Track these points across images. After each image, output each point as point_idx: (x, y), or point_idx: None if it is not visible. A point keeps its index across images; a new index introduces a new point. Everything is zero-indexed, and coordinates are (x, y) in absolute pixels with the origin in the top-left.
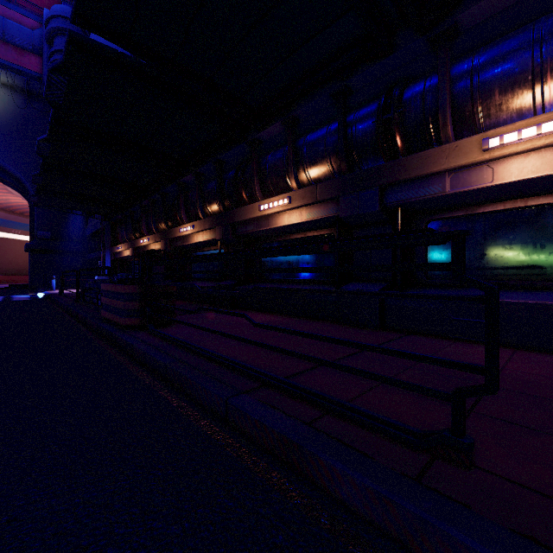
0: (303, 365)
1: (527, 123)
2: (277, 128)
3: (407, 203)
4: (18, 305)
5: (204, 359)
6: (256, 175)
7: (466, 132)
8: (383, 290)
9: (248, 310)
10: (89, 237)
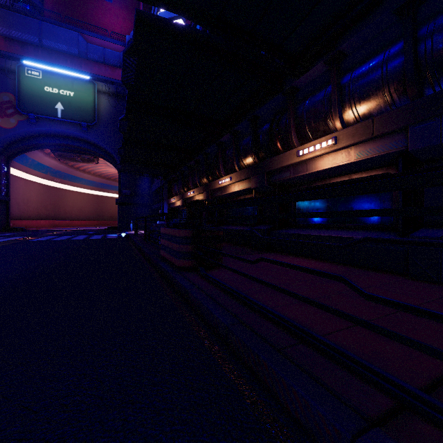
0: (432, 359)
1: None
2: (318, 70)
3: None
4: (109, 242)
5: (269, 322)
6: (292, 123)
7: None
8: None
9: (284, 254)
10: (153, 193)
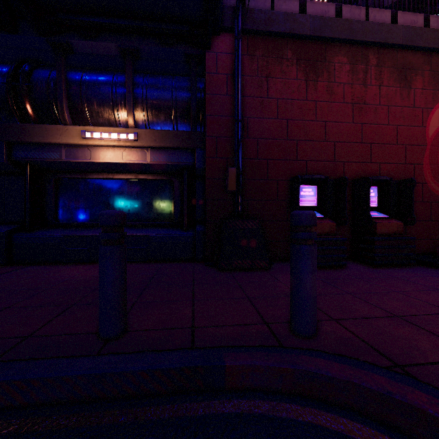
0: None
1: (106, 129)
2: None
3: (34, 161)
4: None
5: None
6: None
7: (80, 122)
8: (12, 231)
9: None
10: None
